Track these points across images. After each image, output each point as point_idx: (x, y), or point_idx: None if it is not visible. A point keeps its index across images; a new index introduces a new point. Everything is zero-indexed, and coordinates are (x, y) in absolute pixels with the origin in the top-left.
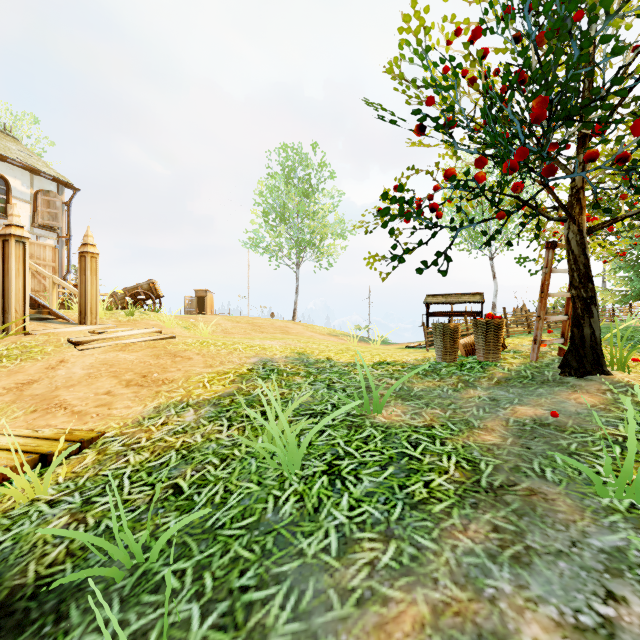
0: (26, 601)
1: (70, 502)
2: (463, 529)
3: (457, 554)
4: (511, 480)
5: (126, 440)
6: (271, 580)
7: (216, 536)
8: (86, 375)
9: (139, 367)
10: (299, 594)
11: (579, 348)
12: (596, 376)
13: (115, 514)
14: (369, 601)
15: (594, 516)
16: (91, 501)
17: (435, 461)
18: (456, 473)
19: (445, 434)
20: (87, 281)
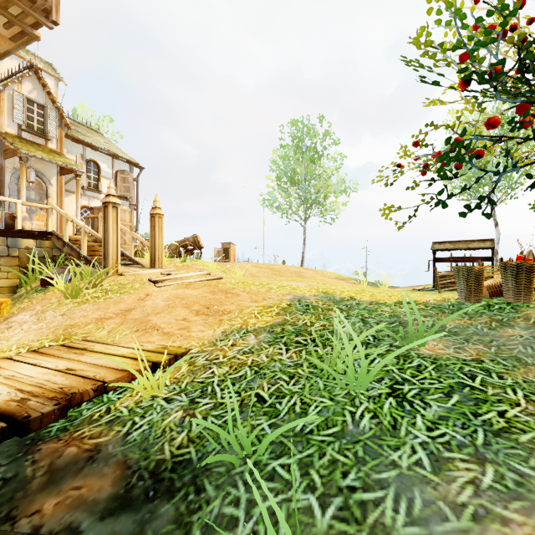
0: (169, 472)
1: (180, 400)
2: None
3: None
4: None
5: (207, 356)
6: (375, 484)
7: (308, 440)
8: (166, 305)
9: (202, 300)
10: (408, 501)
11: None
12: None
13: (215, 413)
14: (486, 518)
15: None
16: (195, 401)
17: (500, 393)
18: (529, 406)
19: (499, 368)
20: (156, 235)
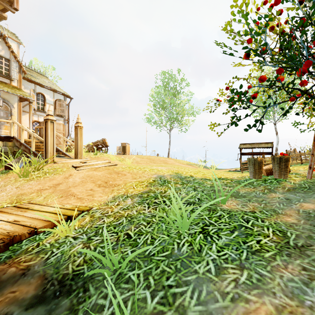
0: (70, 281)
1: (82, 238)
2: (284, 267)
3: (284, 280)
4: (308, 243)
5: (102, 211)
6: (183, 283)
7: (151, 259)
8: (81, 181)
9: (103, 178)
10: (199, 292)
11: None
12: None
13: (102, 245)
14: (238, 300)
15: None
16: (91, 238)
17: (260, 230)
18: (274, 237)
19: (263, 216)
20: (78, 139)
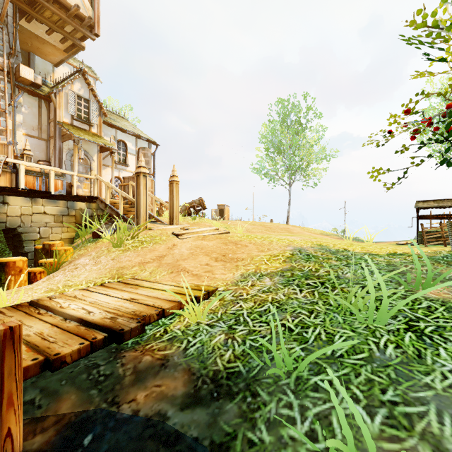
0: (225, 380)
1: (220, 326)
2: None
3: None
4: None
5: (233, 293)
6: (414, 401)
7: (341, 362)
8: (190, 253)
9: (218, 250)
10: (451, 416)
11: None
12: None
13: (251, 338)
14: None
15: None
16: (233, 327)
17: None
18: None
19: None
20: (174, 198)
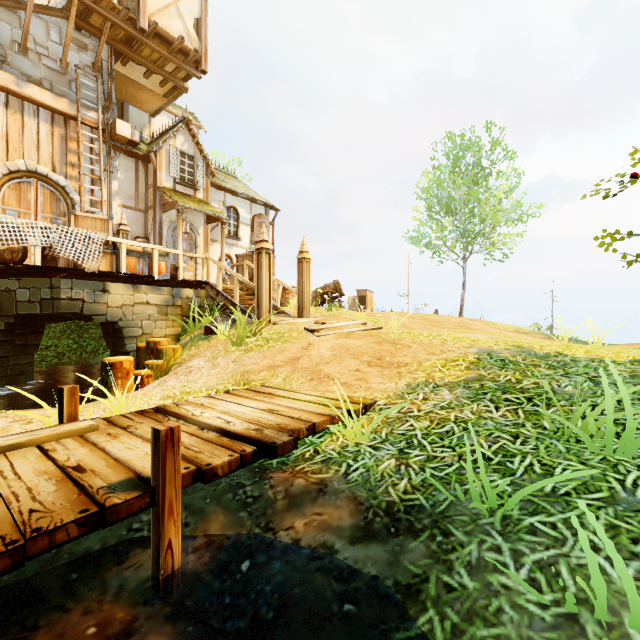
0: (403, 514)
1: (387, 449)
2: None
3: None
4: None
5: (399, 409)
6: None
7: (567, 501)
8: (332, 355)
9: (370, 351)
10: None
11: None
12: None
13: (432, 465)
14: None
15: None
16: (404, 451)
17: None
18: None
19: None
20: (304, 282)
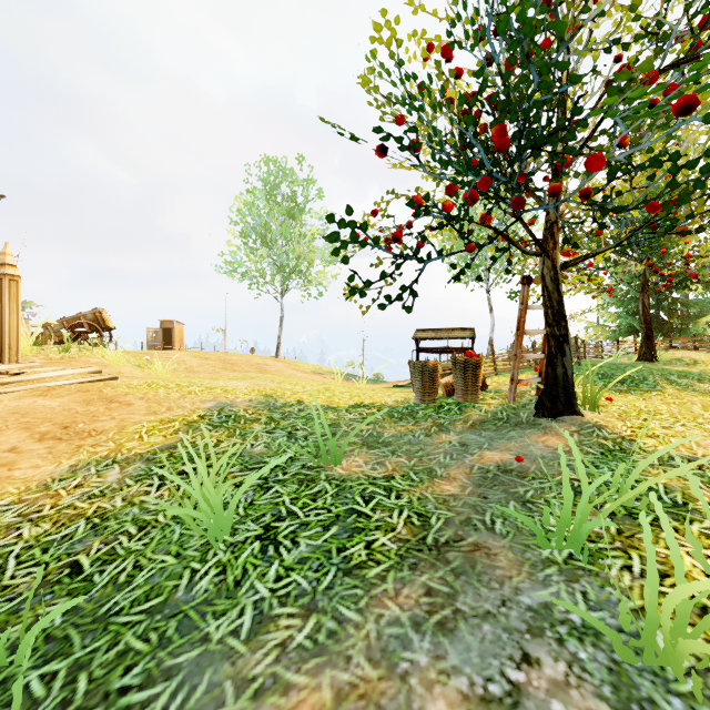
0: None
1: None
2: (394, 595)
3: (380, 625)
4: (459, 535)
5: (24, 509)
6: (160, 676)
7: (108, 625)
8: None
9: (61, 416)
10: (189, 690)
11: (552, 388)
12: (568, 417)
13: None
14: (268, 691)
15: (531, 570)
16: None
17: (385, 517)
18: (403, 530)
19: (404, 485)
20: (4, 310)
